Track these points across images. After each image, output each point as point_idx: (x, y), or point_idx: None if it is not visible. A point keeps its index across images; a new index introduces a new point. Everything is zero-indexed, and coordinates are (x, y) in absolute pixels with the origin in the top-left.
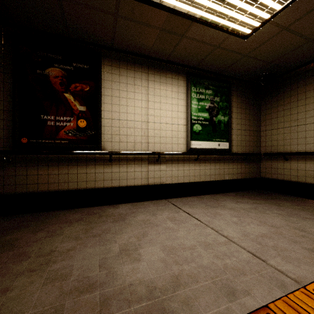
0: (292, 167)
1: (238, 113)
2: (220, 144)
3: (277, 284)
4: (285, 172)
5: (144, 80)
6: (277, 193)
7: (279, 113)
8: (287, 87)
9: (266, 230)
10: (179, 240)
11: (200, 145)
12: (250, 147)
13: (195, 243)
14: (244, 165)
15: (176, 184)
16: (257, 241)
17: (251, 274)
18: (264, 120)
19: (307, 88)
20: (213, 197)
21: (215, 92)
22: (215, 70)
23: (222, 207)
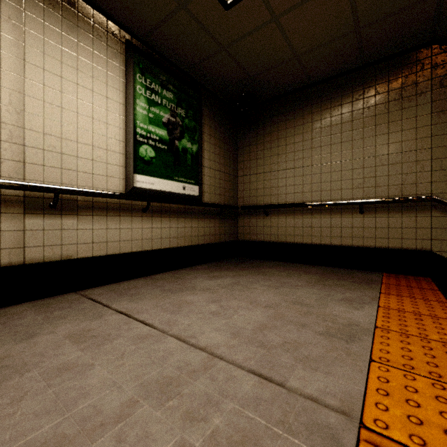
0: (272, 224)
1: (211, 144)
2: (185, 187)
3: (325, 442)
4: (265, 231)
5: (11, 3)
6: (256, 259)
7: (259, 153)
8: (267, 120)
9: (263, 315)
10: (88, 399)
11: (152, 185)
12: (226, 198)
13: (134, 392)
14: (219, 222)
15: (103, 257)
16: (257, 340)
17: (273, 441)
18: (242, 161)
19: (287, 124)
20: (175, 275)
21: (178, 100)
22: (178, 61)
23: (192, 289)
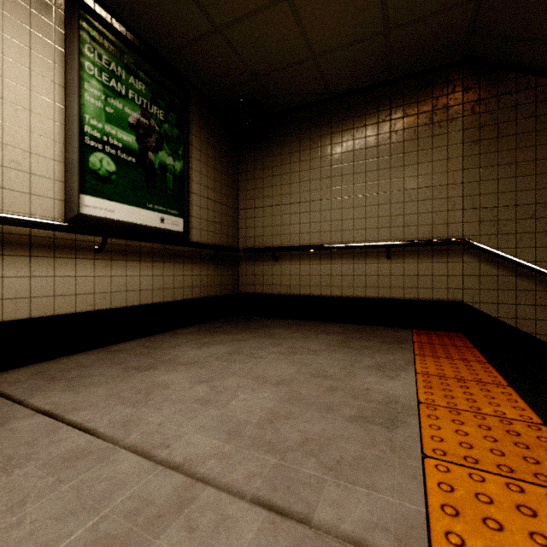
0: (283, 272)
1: (203, 163)
2: (164, 219)
3: None
4: (274, 281)
5: None
6: (263, 317)
7: (266, 181)
8: (277, 139)
9: (273, 397)
10: None
11: (112, 213)
12: (223, 237)
13: None
14: (213, 269)
15: (22, 321)
16: (265, 441)
17: None
18: (244, 190)
19: (302, 146)
20: (148, 343)
21: (153, 94)
22: (152, 39)
23: (171, 364)
